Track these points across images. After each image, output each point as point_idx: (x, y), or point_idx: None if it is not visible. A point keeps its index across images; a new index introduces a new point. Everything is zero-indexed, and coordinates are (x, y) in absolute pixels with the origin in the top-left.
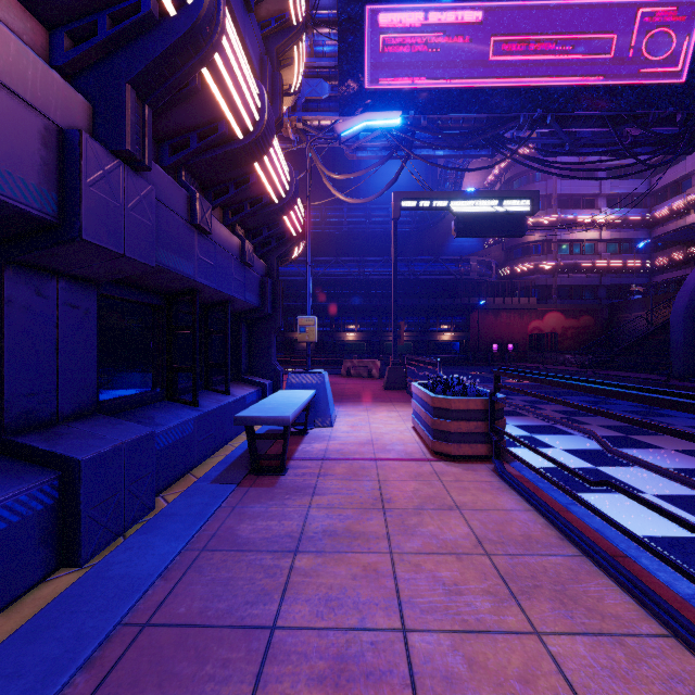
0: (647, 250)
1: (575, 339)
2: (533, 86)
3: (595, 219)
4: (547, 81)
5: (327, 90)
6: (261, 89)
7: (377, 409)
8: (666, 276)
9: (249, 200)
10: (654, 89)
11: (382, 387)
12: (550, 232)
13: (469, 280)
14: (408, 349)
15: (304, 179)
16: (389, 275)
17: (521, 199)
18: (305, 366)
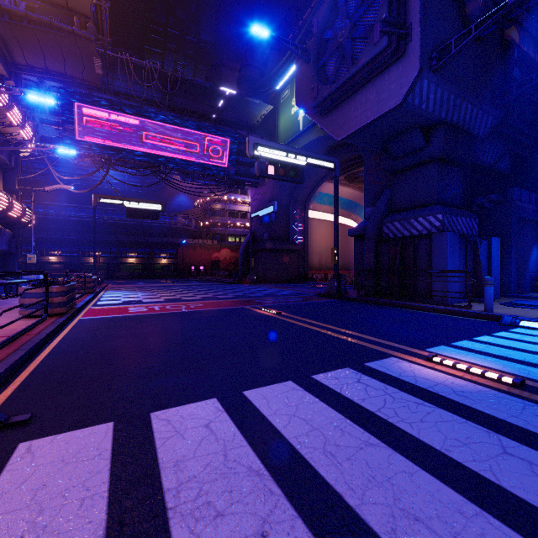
0: None
1: (236, 263)
2: (166, 156)
3: (246, 201)
4: (172, 155)
5: (56, 134)
6: (9, 197)
7: None
8: None
9: (4, 217)
10: (215, 167)
11: None
12: (224, 205)
13: (178, 228)
14: (139, 268)
15: None
16: (124, 220)
17: (157, 204)
18: None
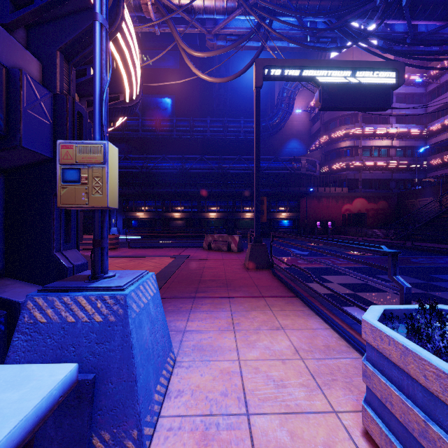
0: (424, 154)
1: (374, 218)
2: None
3: (389, 131)
4: None
5: None
6: None
7: (249, 324)
8: (438, 172)
9: None
10: None
11: (243, 264)
12: (357, 140)
13: (300, 174)
14: None
15: (179, 101)
16: (241, 170)
17: (386, 70)
18: (177, 238)
